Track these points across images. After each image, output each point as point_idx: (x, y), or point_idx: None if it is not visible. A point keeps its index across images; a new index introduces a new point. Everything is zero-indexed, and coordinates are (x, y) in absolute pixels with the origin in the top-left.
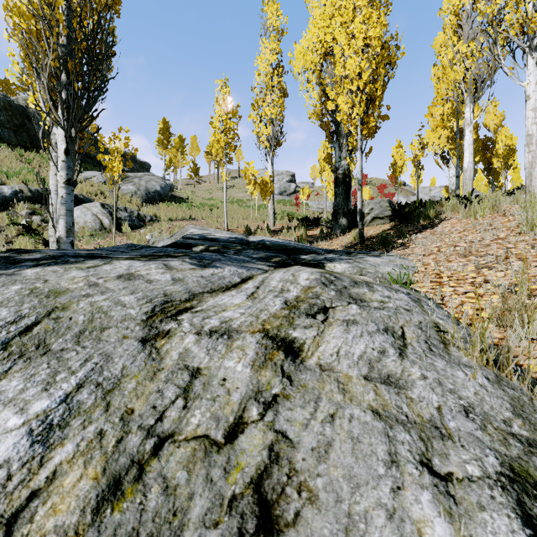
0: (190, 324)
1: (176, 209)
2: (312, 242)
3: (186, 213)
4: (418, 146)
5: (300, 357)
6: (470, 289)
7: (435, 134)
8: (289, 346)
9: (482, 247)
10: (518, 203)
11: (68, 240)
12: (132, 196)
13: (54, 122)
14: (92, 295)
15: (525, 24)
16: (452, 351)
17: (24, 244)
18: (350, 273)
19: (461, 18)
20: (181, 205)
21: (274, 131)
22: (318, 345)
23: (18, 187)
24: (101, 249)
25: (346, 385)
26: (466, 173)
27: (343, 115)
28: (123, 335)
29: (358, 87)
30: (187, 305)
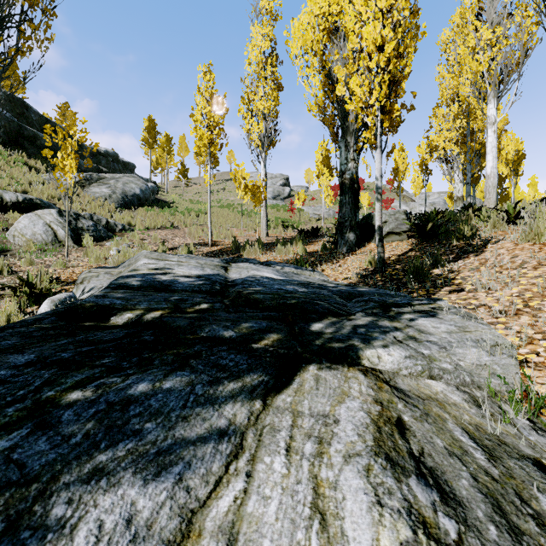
0: None
1: (157, 215)
2: (314, 264)
3: (167, 220)
4: (425, 149)
5: None
6: None
7: (439, 137)
8: None
9: None
10: None
11: None
12: (105, 200)
13: None
14: None
15: None
16: None
17: None
18: (409, 372)
19: (481, 2)
20: (163, 211)
21: (267, 128)
22: None
23: None
24: None
25: None
26: (489, 179)
27: (357, 102)
28: None
29: (377, 66)
30: None
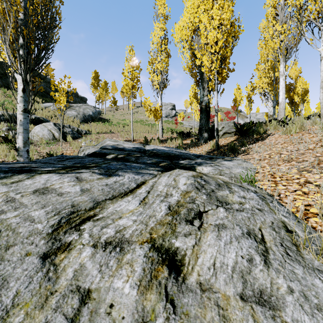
0: (89, 234)
1: (102, 126)
2: (186, 148)
3: (108, 129)
4: (250, 88)
5: (182, 273)
6: (297, 188)
7: (260, 81)
8: (172, 258)
9: (299, 155)
10: (315, 124)
11: (24, 149)
12: (74, 118)
13: (14, 70)
14: (5, 212)
15: (321, 11)
16: (304, 253)
17: (2, 149)
18: (213, 173)
19: (277, 10)
20: (105, 124)
21: (162, 78)
22: (197, 256)
23: (0, 112)
24: (35, 161)
25: (225, 310)
26: (280, 105)
27: (206, 68)
28: (27, 251)
29: (215, 50)
30: (90, 214)
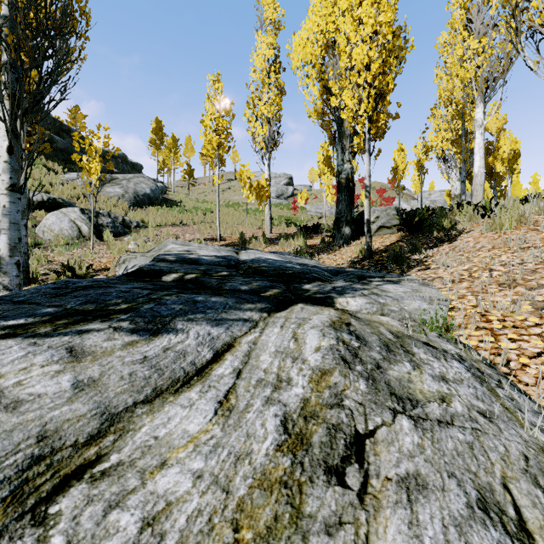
0: (66, 540)
1: (167, 213)
2: (313, 255)
3: (177, 218)
4: (422, 149)
5: None
6: (542, 348)
7: (437, 137)
8: None
9: (527, 274)
10: (543, 213)
11: (12, 260)
12: (119, 200)
13: None
14: None
15: None
16: None
17: None
18: (368, 311)
19: (470, 13)
20: (172, 210)
21: (271, 131)
22: None
23: None
24: (1, 298)
25: None
26: (476, 178)
27: (349, 112)
28: None
29: (366, 81)
30: (88, 455)
